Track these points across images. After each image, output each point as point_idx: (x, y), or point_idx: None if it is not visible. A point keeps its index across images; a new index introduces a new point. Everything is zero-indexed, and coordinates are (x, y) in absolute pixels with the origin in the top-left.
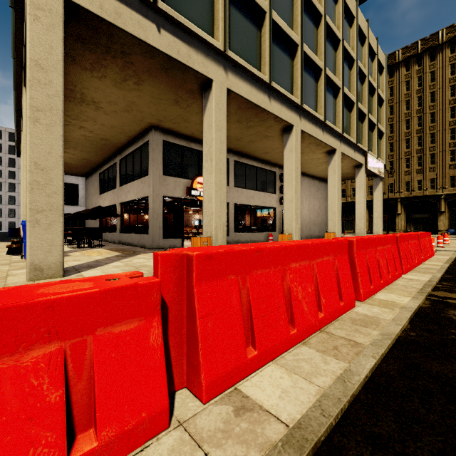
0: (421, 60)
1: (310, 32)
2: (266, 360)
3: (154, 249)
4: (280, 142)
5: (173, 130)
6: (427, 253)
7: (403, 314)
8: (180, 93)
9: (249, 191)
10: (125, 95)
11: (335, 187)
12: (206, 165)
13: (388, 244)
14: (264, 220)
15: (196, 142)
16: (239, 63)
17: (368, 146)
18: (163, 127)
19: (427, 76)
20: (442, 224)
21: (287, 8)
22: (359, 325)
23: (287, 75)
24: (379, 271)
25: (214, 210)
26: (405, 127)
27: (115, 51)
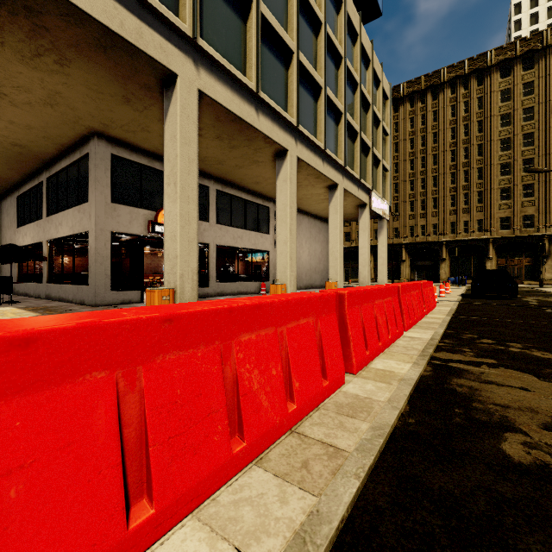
0: (424, 98)
1: (308, 40)
2: (178, 515)
3: (97, 306)
4: (273, 171)
5: (127, 142)
6: (430, 304)
7: (402, 390)
8: (131, 88)
9: (236, 229)
10: (43, 78)
11: (337, 228)
12: (168, 190)
13: (388, 297)
14: (258, 266)
15: (162, 162)
16: (216, 58)
17: (372, 184)
18: (111, 135)
19: (430, 115)
20: (443, 272)
21: (280, 3)
22: (345, 416)
23: (280, 87)
24: (377, 331)
25: (179, 252)
26: (409, 167)
27: (12, 3)
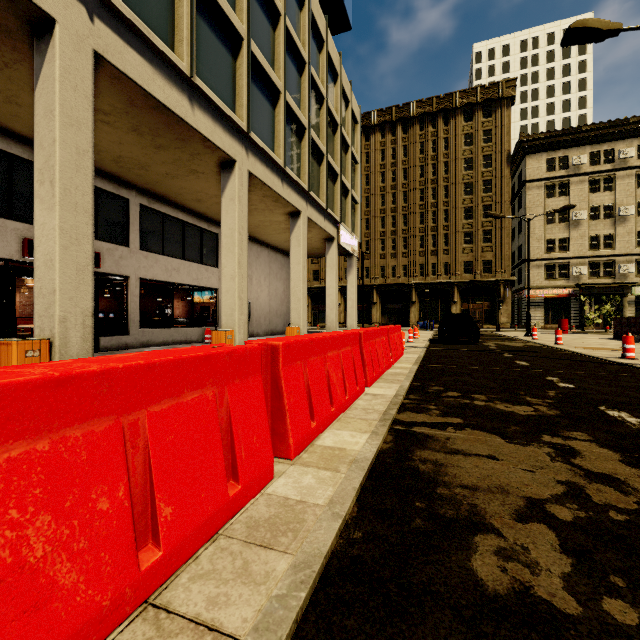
0: (395, 130)
1: (263, 30)
2: None
3: None
4: (219, 186)
5: None
6: (397, 352)
7: (351, 481)
8: None
9: (171, 259)
10: None
11: (299, 263)
12: (40, 192)
13: (347, 346)
14: (207, 308)
15: None
16: (124, 13)
17: (340, 215)
18: None
19: (401, 149)
20: (413, 316)
21: None
22: (257, 547)
23: (225, 79)
24: (330, 392)
25: (59, 285)
26: (380, 202)
27: None
